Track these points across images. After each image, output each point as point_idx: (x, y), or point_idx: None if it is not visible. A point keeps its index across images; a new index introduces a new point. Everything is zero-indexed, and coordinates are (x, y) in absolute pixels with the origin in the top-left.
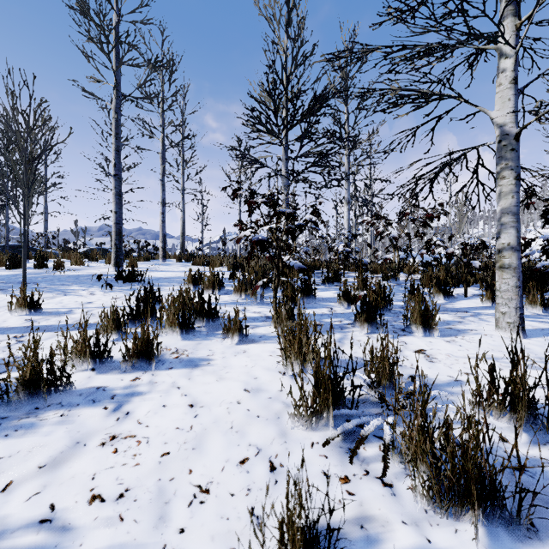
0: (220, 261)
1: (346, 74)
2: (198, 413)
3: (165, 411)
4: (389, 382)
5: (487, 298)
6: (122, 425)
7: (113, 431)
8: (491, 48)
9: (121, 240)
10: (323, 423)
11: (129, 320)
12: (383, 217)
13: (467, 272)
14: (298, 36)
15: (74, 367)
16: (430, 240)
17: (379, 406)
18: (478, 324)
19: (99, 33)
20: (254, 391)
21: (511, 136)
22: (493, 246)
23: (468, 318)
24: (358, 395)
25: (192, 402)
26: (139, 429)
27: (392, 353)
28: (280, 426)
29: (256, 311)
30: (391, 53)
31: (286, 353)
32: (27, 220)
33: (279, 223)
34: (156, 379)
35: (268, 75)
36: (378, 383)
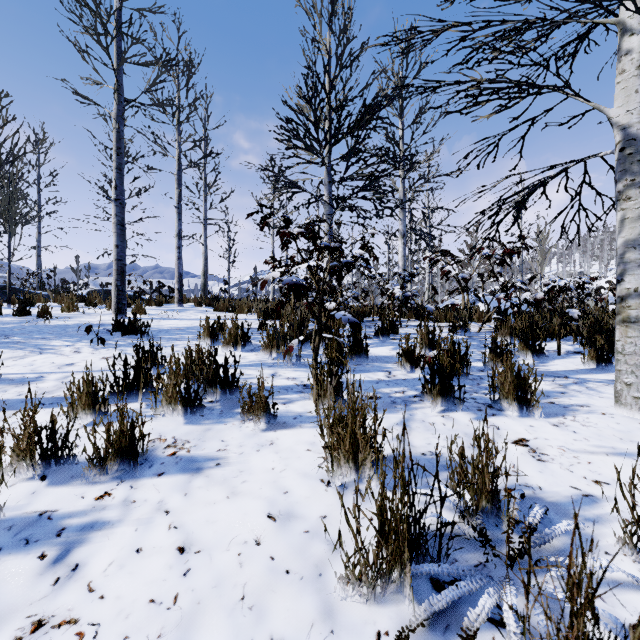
0: (249, 306)
1: (401, 80)
2: (191, 567)
3: (138, 562)
4: (490, 504)
5: (590, 357)
6: (60, 594)
7: (41, 611)
8: (611, 22)
9: (124, 281)
10: (394, 588)
11: (114, 393)
12: (449, 253)
13: (561, 323)
14: (343, 31)
15: (2, 482)
16: (507, 282)
17: (479, 547)
18: (588, 397)
19: (95, 21)
20: (282, 518)
21: (639, 142)
22: (575, 288)
23: (572, 387)
24: (450, 537)
25: (184, 543)
26: (87, 604)
27: (492, 457)
28: (324, 594)
29: (290, 377)
30: (470, 34)
31: (331, 454)
32: (9, 255)
33: (320, 260)
34: (135, 496)
35: (307, 76)
36: (475, 509)
